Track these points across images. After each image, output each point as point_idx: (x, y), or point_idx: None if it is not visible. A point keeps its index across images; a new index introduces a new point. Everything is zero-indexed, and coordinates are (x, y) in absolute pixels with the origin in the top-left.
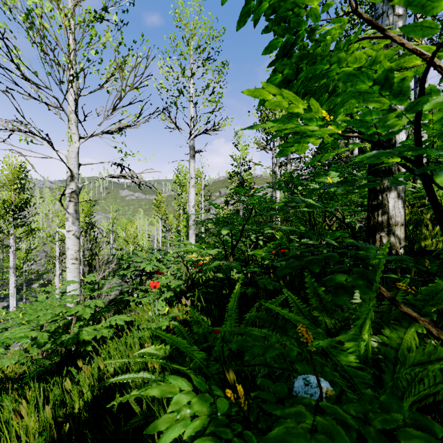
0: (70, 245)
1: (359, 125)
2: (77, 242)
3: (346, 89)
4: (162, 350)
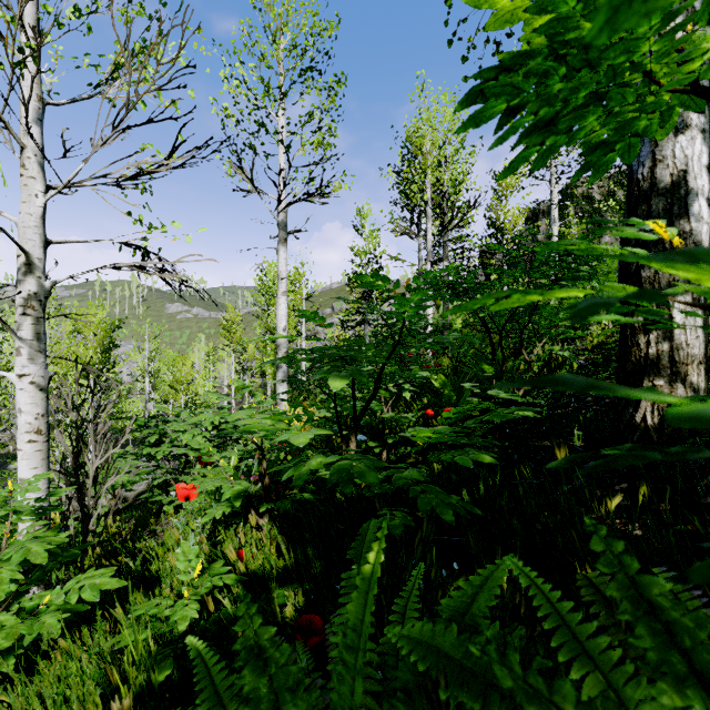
0: (25, 404)
1: None
2: (41, 398)
3: None
4: None
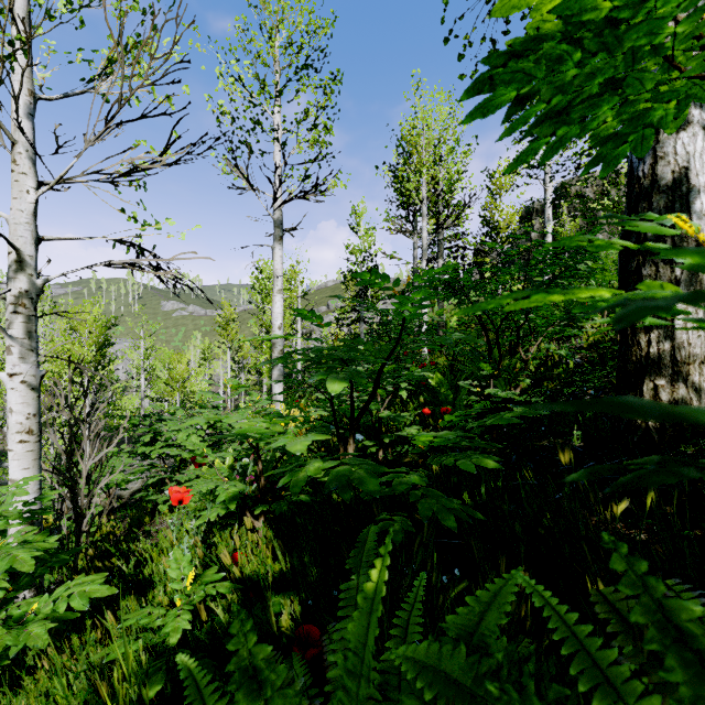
0: (16, 403)
1: None
2: (33, 397)
3: None
4: None
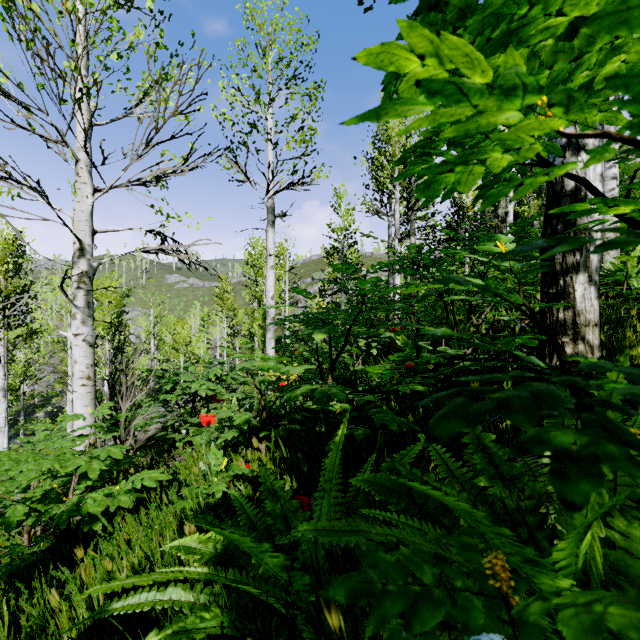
0: (79, 356)
1: (636, 91)
2: (91, 352)
3: (554, 63)
4: (211, 541)
